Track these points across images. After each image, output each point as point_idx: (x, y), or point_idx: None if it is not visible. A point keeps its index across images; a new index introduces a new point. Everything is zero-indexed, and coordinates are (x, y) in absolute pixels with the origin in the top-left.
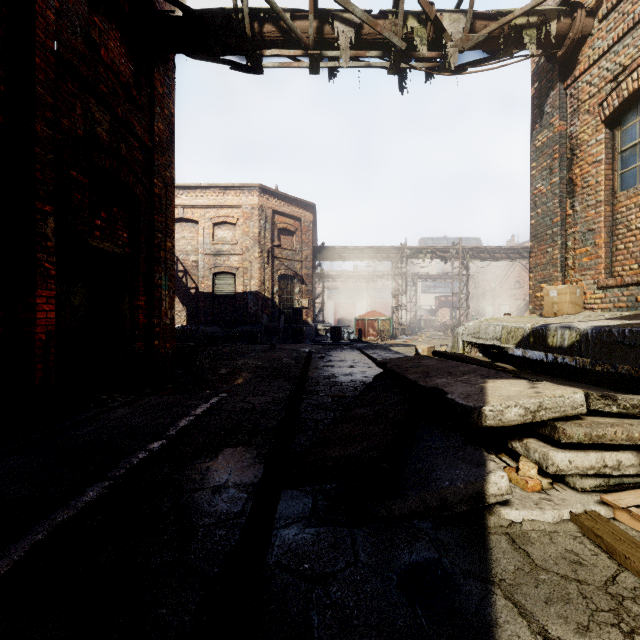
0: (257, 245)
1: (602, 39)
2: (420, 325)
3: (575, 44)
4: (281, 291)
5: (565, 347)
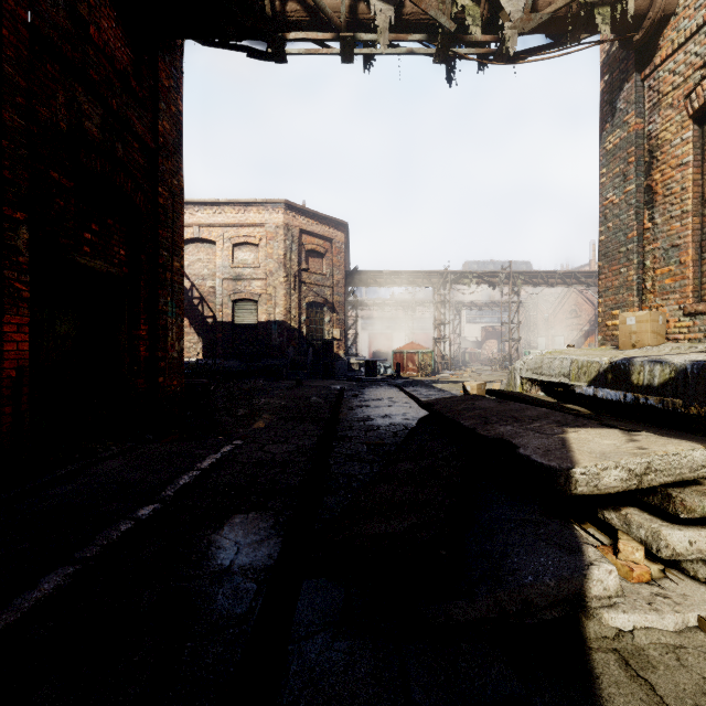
0: (282, 268)
1: (689, 18)
2: (464, 359)
3: (655, 26)
4: (309, 320)
5: (655, 386)
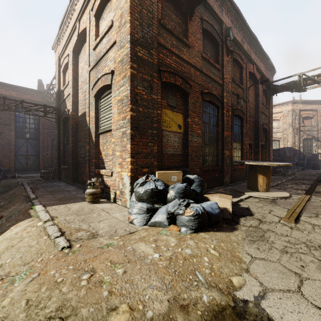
0: (290, 127)
1: None
2: None
3: None
4: (304, 146)
5: None
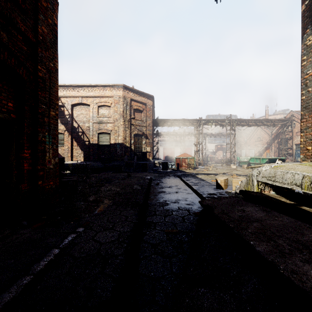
0: (122, 118)
1: None
2: (207, 159)
3: None
4: (135, 143)
5: None
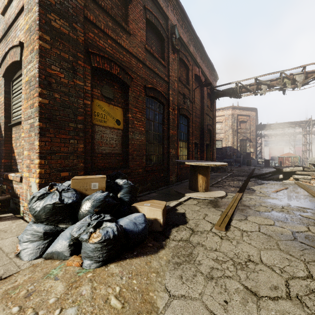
0: (231, 129)
1: None
2: None
3: None
4: (240, 145)
5: None
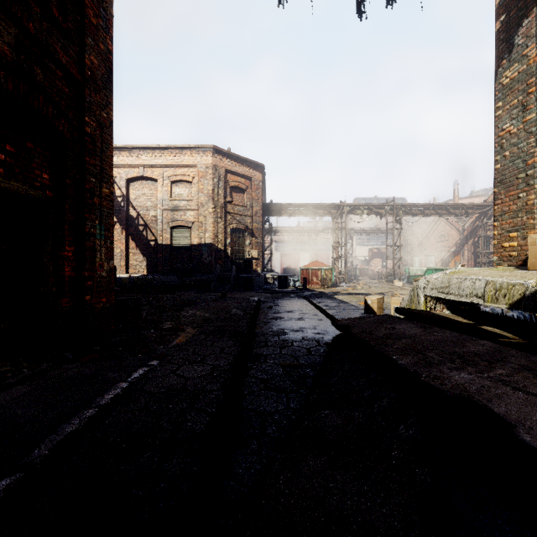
0: (211, 201)
1: None
2: (356, 273)
3: None
4: (233, 243)
5: None
